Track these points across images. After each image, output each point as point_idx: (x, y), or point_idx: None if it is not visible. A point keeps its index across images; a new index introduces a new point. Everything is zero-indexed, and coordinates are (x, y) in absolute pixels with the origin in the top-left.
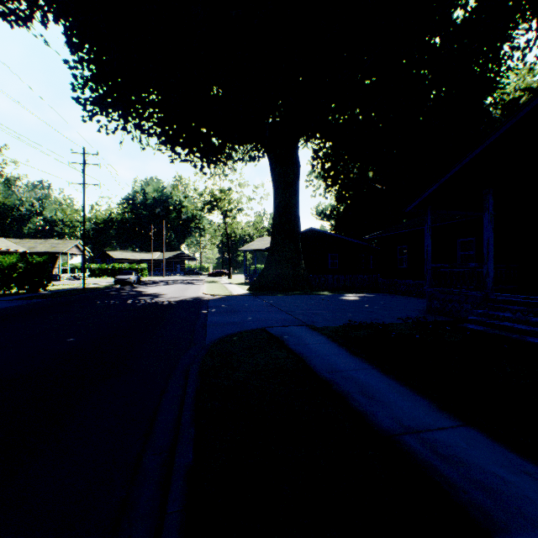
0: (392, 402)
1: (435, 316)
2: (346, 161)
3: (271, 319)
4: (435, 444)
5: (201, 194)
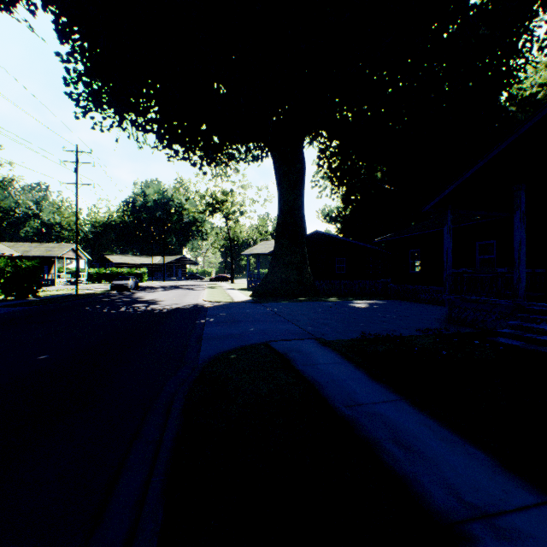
0: (438, 456)
1: (456, 327)
2: (354, 161)
3: (275, 330)
4: (521, 542)
5: (202, 196)
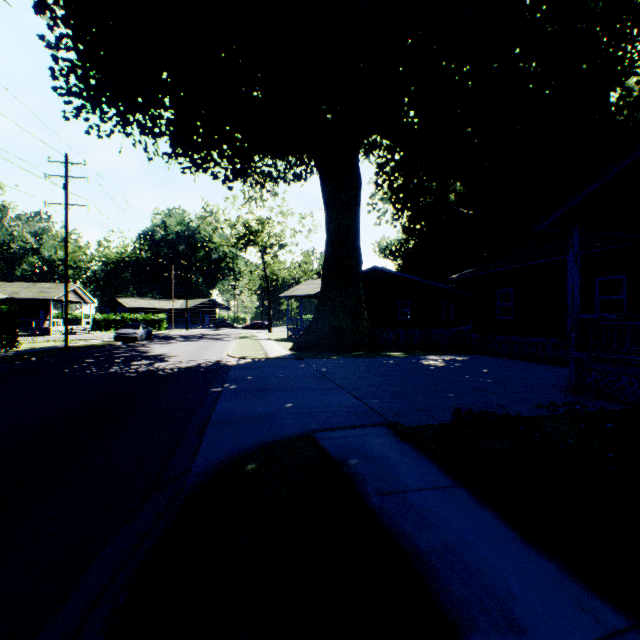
0: None
1: (591, 399)
2: (422, 178)
3: (323, 406)
4: None
5: (233, 225)
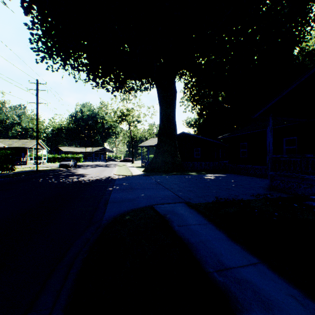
0: None
1: (276, 193)
2: (205, 90)
3: (157, 195)
4: None
5: (115, 112)
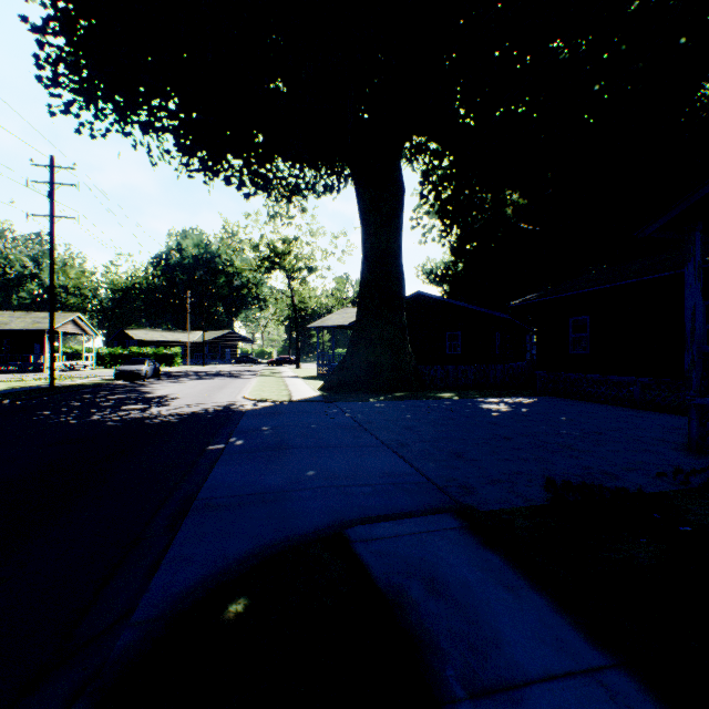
0: None
1: None
2: (475, 188)
3: (359, 475)
4: None
5: (255, 246)
